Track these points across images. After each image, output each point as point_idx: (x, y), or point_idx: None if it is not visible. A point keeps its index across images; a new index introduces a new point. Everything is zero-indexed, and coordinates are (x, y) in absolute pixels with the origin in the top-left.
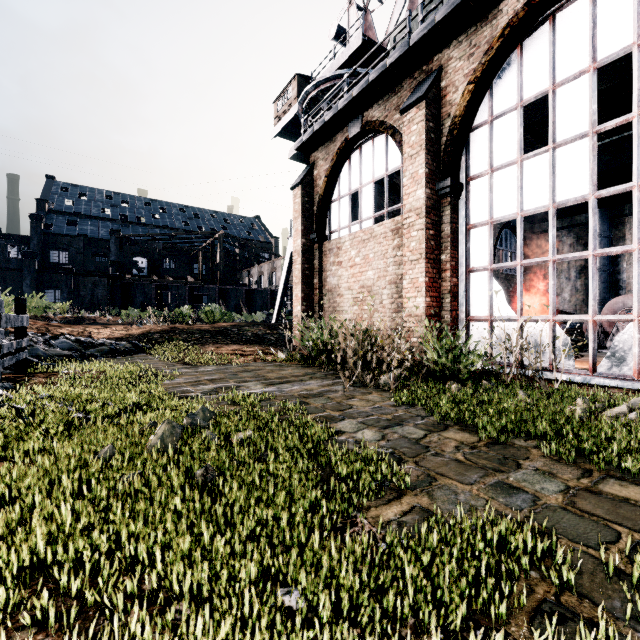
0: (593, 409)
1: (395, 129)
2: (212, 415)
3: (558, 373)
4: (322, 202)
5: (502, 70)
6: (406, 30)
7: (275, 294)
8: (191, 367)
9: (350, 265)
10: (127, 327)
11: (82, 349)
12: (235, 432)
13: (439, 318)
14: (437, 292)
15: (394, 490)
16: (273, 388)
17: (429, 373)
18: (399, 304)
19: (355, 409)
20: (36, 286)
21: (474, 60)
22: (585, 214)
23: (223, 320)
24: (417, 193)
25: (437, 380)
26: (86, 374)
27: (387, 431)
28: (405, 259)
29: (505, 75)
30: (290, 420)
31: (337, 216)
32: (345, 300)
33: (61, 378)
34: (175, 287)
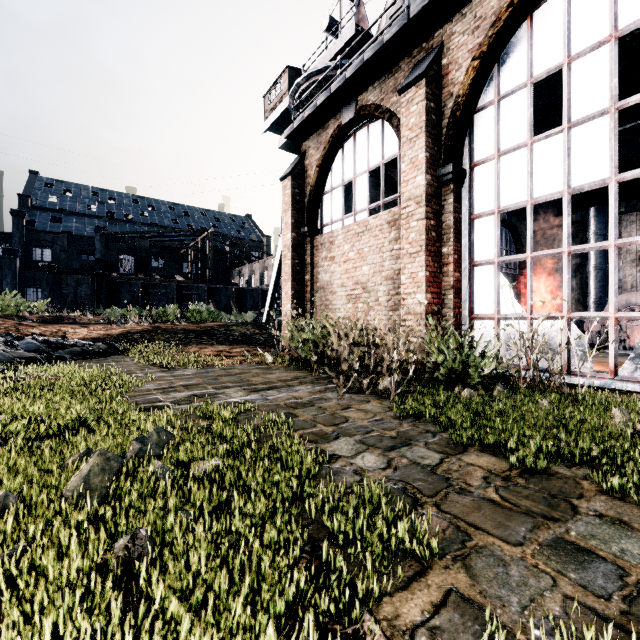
0: (636, 422)
1: (392, 113)
2: (170, 437)
3: (574, 376)
4: (313, 194)
5: (510, 45)
6: (404, 4)
7: (266, 293)
8: (168, 370)
9: (343, 260)
10: (106, 327)
11: (50, 350)
12: (197, 461)
13: (440, 316)
14: (438, 288)
15: (414, 558)
16: (256, 396)
17: (432, 377)
18: (396, 301)
19: (352, 423)
20: (17, 284)
21: (479, 34)
22: (581, 212)
23: (211, 319)
24: (417, 180)
25: (442, 385)
26: (36, 381)
27: (393, 454)
28: (403, 252)
29: (513, 50)
30: (271, 442)
31: (329, 209)
32: (338, 297)
33: (1, 386)
34: (163, 286)
